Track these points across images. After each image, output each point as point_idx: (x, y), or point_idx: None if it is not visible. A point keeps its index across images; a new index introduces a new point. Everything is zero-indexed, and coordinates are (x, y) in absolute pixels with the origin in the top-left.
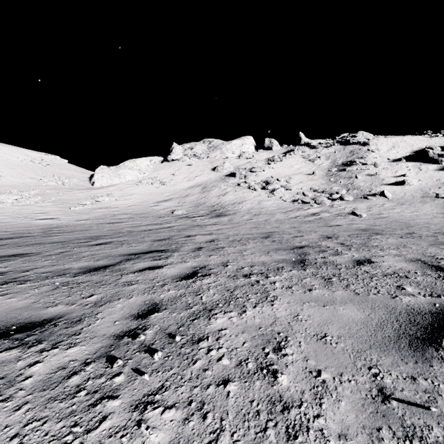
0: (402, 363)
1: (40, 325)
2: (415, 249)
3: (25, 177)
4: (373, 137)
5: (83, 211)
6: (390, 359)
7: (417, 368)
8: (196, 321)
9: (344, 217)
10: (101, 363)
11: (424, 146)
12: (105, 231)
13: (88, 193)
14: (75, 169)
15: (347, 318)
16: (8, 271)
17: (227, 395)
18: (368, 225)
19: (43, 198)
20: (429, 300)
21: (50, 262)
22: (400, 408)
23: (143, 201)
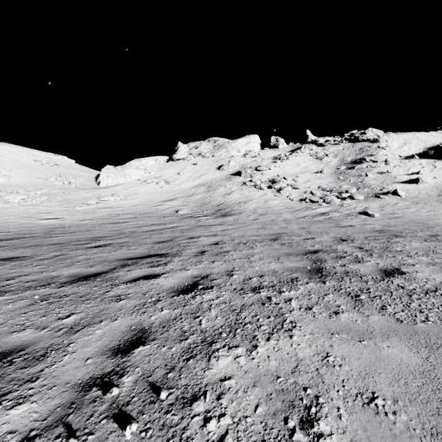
0: None
1: None
2: None
3: (32, 177)
4: (383, 134)
5: (88, 211)
6: None
7: None
8: (191, 362)
9: (355, 217)
10: (49, 441)
11: (438, 142)
12: (107, 231)
13: (94, 192)
14: (82, 169)
15: (397, 364)
16: None
17: None
18: (383, 226)
19: (49, 197)
20: None
21: (40, 268)
22: None
23: (148, 200)
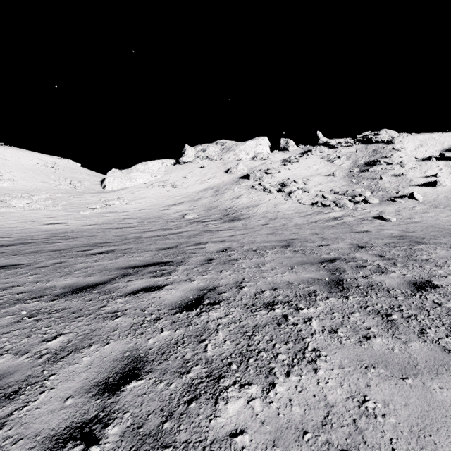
0: None
1: None
2: None
3: (37, 181)
4: (398, 135)
5: (92, 216)
6: None
7: None
8: (194, 406)
9: (370, 222)
10: None
11: None
12: (110, 237)
13: (99, 196)
14: (87, 173)
15: None
16: None
17: None
18: (401, 231)
19: (53, 202)
20: None
21: (36, 277)
22: None
23: (154, 205)
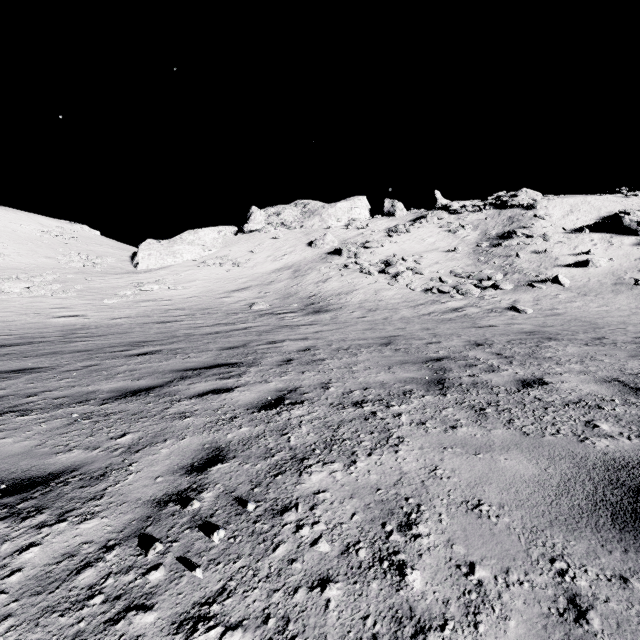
0: (604, 553)
1: (43, 482)
2: (608, 363)
3: (38, 256)
4: (542, 197)
5: (121, 306)
6: (583, 545)
7: (629, 562)
8: (280, 478)
9: (500, 314)
10: (130, 548)
11: (616, 209)
12: (151, 334)
13: (129, 278)
14: (110, 244)
15: (512, 475)
16: (6, 395)
17: (325, 605)
18: (536, 326)
19: (64, 285)
20: (638, 444)
21: (69, 381)
22: (606, 633)
23: (209, 290)
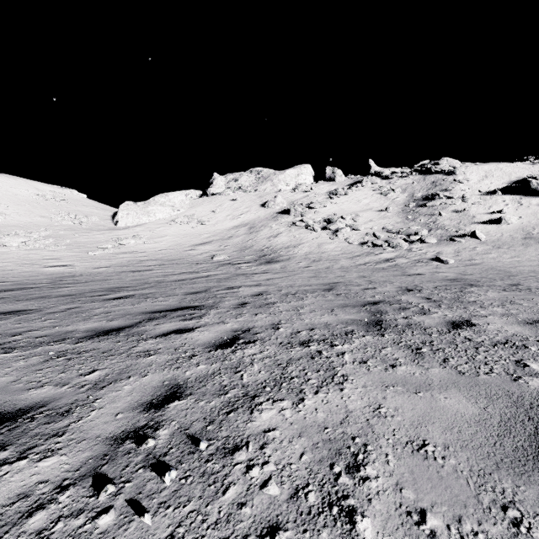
0: None
1: (12, 417)
2: (527, 306)
3: (34, 216)
4: (460, 165)
5: (103, 257)
6: (534, 491)
7: None
8: (232, 415)
9: (426, 264)
10: (84, 489)
11: (524, 175)
12: (127, 281)
13: (110, 234)
14: (95, 206)
15: (453, 414)
16: None
17: None
18: (458, 274)
19: (55, 240)
20: None
21: (51, 322)
22: None
23: (177, 244)
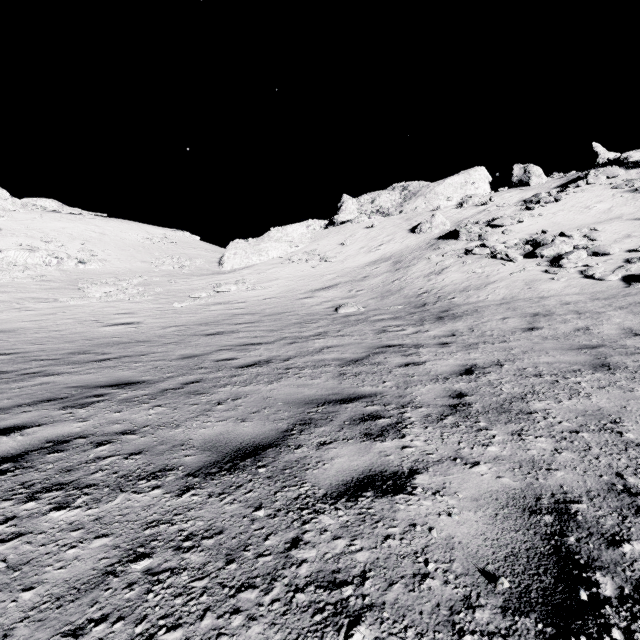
0: None
1: None
2: None
3: (135, 261)
4: None
5: (188, 310)
6: None
7: None
8: None
9: None
10: None
11: None
12: (169, 360)
13: (210, 279)
14: (205, 247)
15: None
16: None
17: None
18: None
19: (146, 289)
20: None
21: None
22: None
23: (289, 290)
